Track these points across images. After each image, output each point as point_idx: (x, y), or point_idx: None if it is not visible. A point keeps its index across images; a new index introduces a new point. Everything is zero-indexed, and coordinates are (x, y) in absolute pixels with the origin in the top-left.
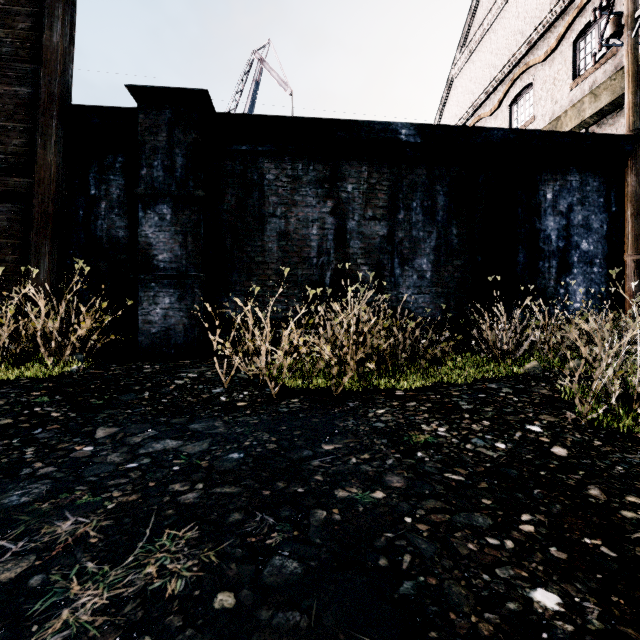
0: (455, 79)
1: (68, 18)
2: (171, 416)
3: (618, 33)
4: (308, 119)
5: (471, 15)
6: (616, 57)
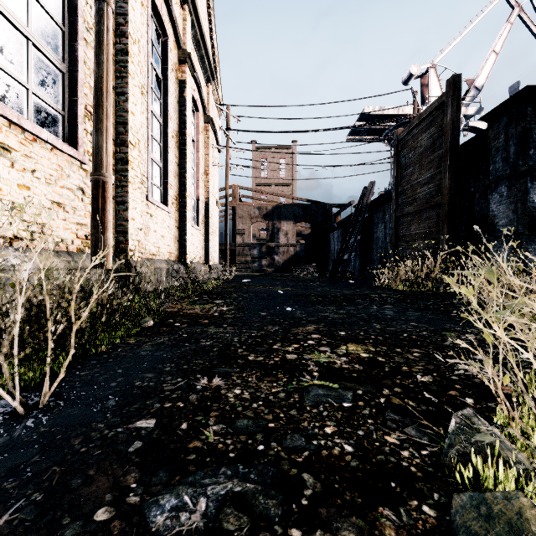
0: None
1: (454, 101)
2: (414, 309)
3: None
4: None
5: None
6: None
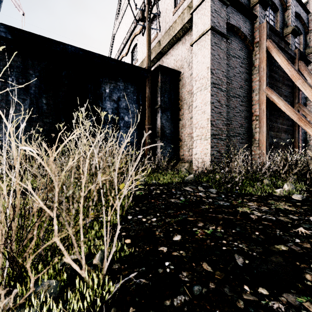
0: (115, 35)
1: None
2: None
3: (143, 20)
4: None
5: (119, 4)
6: (157, 37)
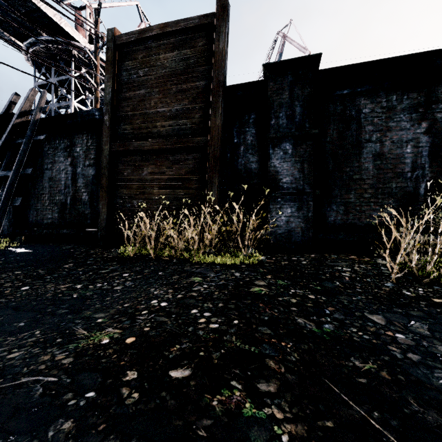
0: None
1: (226, 31)
2: (399, 307)
3: None
4: (406, 56)
5: None
6: None
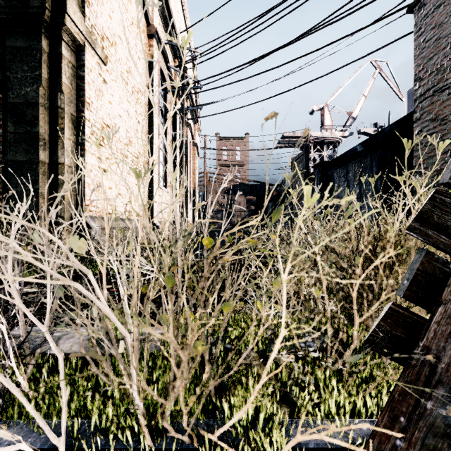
0: None
1: (307, 155)
2: None
3: None
4: (337, 157)
5: None
6: None
